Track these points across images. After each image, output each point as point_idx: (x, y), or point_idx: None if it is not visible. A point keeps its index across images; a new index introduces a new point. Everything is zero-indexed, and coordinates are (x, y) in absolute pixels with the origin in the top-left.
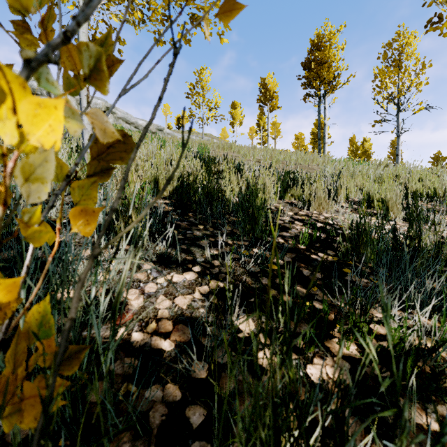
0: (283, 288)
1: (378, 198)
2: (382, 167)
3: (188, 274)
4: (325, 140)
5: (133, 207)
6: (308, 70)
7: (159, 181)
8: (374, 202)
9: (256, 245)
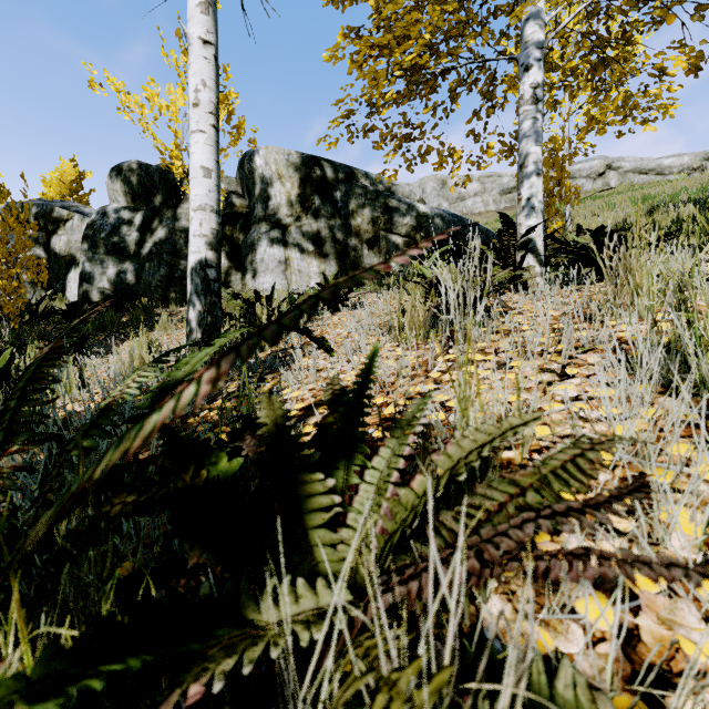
0: None
1: None
2: None
3: None
4: None
5: None
6: None
7: None
8: None
9: None
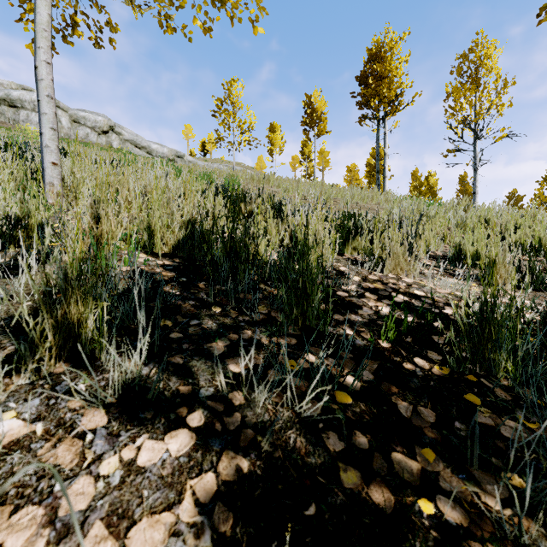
0: (370, 462)
1: (473, 253)
2: (462, 209)
3: (175, 436)
4: (385, 173)
5: (78, 286)
6: (364, 86)
7: (156, 229)
8: (467, 258)
9: (310, 344)
